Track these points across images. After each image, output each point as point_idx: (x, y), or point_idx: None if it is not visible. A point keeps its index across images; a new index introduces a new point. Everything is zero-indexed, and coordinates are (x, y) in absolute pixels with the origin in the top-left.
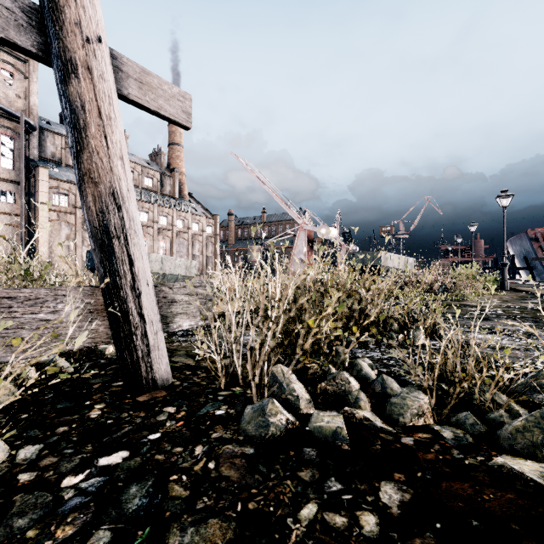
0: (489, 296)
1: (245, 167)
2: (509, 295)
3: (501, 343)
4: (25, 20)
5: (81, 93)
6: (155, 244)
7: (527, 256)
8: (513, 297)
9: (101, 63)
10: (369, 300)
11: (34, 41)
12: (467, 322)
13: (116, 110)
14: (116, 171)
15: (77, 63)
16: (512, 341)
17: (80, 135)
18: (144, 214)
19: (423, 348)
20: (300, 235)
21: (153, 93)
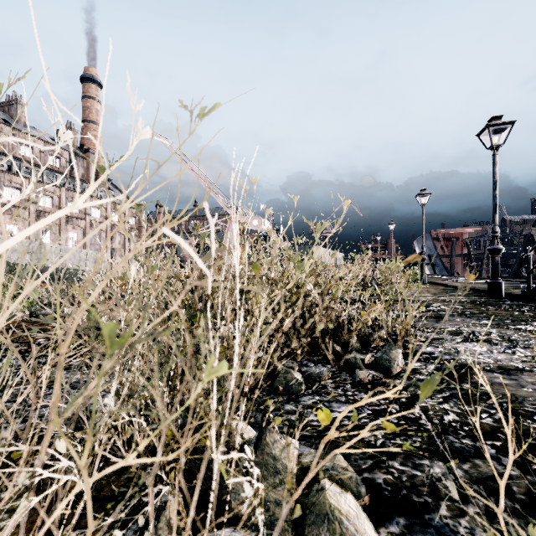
0: (416, 289)
1: (168, 148)
2: (432, 288)
3: (499, 360)
4: None
5: None
6: (63, 234)
7: (430, 253)
8: (437, 289)
9: None
10: (319, 302)
11: None
12: (425, 323)
13: None
14: None
15: None
16: (506, 353)
17: None
18: (46, 199)
19: (409, 381)
20: (230, 226)
21: None
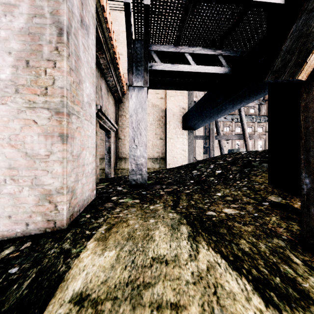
0: None
1: None
2: None
3: None
4: (241, 137)
5: (246, 143)
6: (255, 143)
7: None
8: None
9: (248, 139)
10: None
11: (242, 138)
12: None
13: (249, 143)
14: (249, 149)
15: (246, 140)
16: None
17: (246, 146)
18: (249, 128)
19: None
20: None
21: (253, 137)
